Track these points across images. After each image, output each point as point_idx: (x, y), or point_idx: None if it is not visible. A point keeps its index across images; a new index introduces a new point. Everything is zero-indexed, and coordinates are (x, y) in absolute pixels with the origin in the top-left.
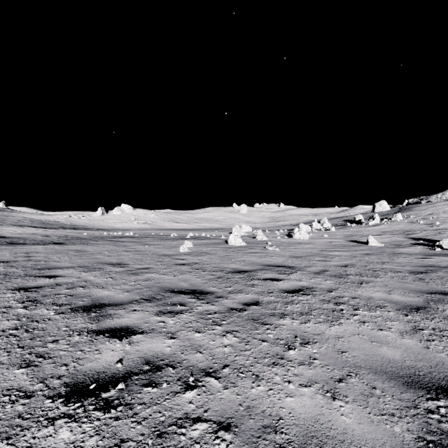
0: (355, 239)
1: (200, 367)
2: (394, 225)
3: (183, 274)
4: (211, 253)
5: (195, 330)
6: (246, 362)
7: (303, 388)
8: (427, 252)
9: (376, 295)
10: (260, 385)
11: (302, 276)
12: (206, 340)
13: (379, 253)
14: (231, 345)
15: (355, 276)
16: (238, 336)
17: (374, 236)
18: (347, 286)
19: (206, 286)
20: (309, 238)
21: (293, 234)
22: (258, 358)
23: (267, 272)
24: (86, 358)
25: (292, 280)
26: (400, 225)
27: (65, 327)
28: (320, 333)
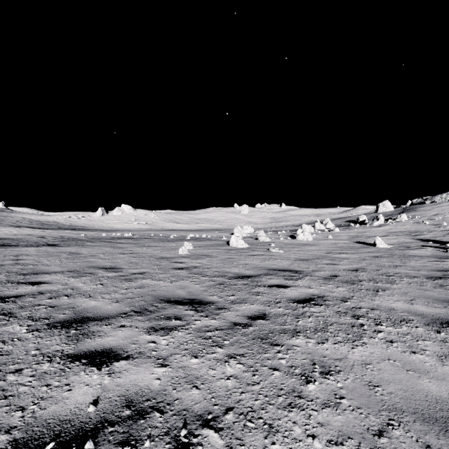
0: (361, 241)
1: (196, 411)
2: (399, 226)
3: (180, 279)
4: (211, 255)
5: (192, 353)
6: (255, 402)
7: (333, 447)
8: (439, 254)
9: (397, 306)
10: (275, 442)
11: (311, 282)
12: (204, 369)
13: (388, 255)
14: (235, 376)
15: (369, 282)
16: (243, 362)
17: (380, 238)
18: (362, 294)
19: (206, 295)
20: (313, 239)
21: (296, 235)
22: (270, 397)
23: (273, 277)
24: (51, 398)
25: (300, 287)
26: (406, 226)
27: (35, 350)
28: (342, 358)
